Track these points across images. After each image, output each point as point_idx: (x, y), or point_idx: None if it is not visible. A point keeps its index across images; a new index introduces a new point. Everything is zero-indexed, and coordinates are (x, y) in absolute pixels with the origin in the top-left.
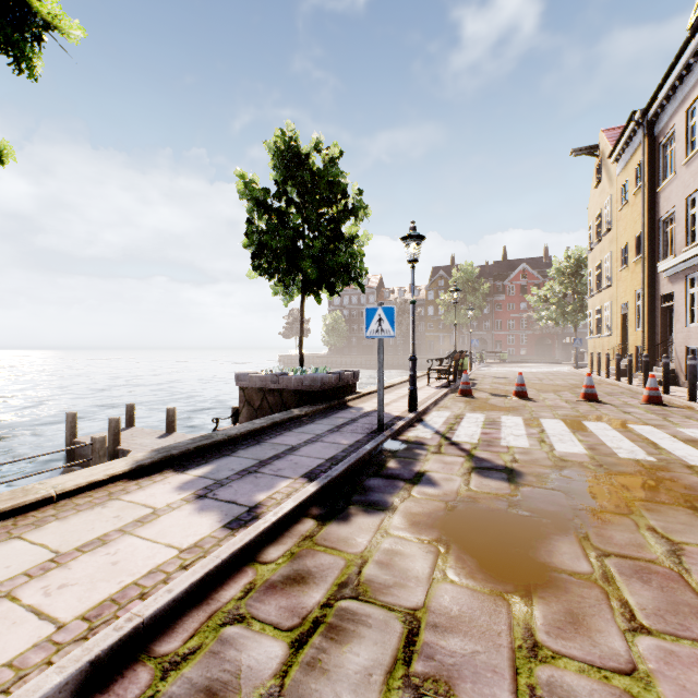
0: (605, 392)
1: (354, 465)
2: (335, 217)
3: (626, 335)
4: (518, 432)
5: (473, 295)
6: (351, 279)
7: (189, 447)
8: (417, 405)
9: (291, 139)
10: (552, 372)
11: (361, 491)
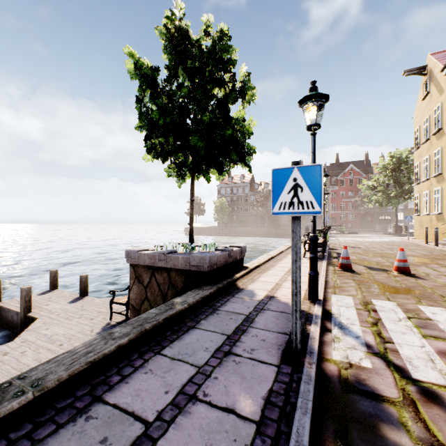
0: None
1: None
2: (223, 100)
3: None
4: None
5: None
6: (239, 158)
7: None
8: (318, 292)
9: (181, 21)
10: (389, 242)
11: None
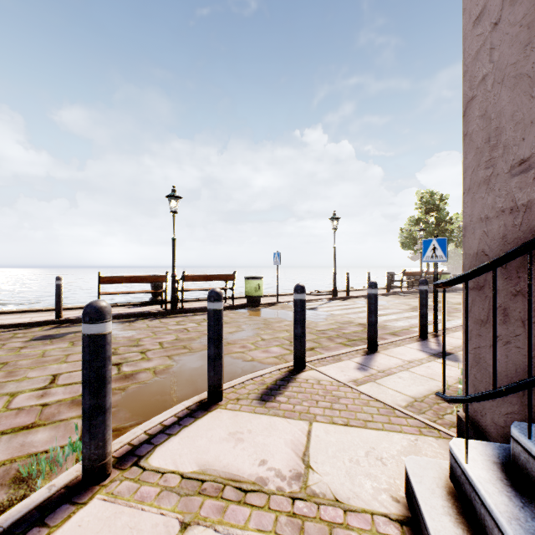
0: None
1: None
2: None
3: None
4: None
5: None
6: None
7: None
8: None
9: None
10: None
11: None
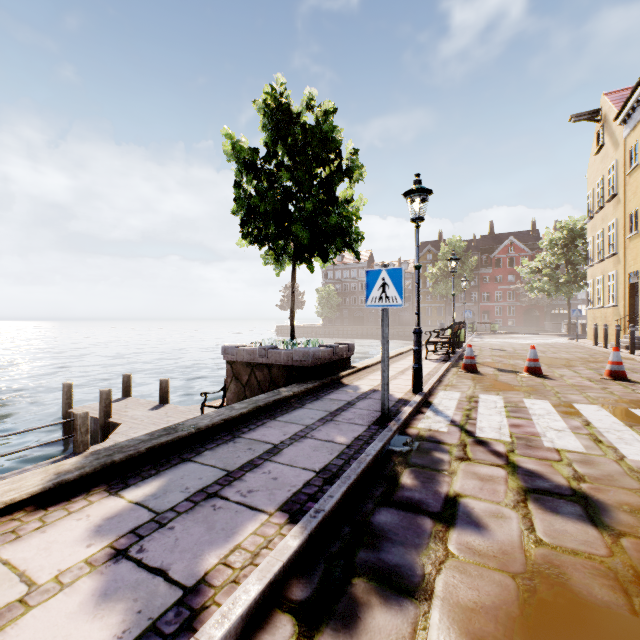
0: (626, 367)
1: (356, 482)
2: (328, 179)
3: (635, 305)
4: (557, 424)
5: (461, 267)
6: (346, 245)
7: (139, 448)
8: (422, 384)
9: (281, 96)
10: (550, 344)
11: (369, 538)
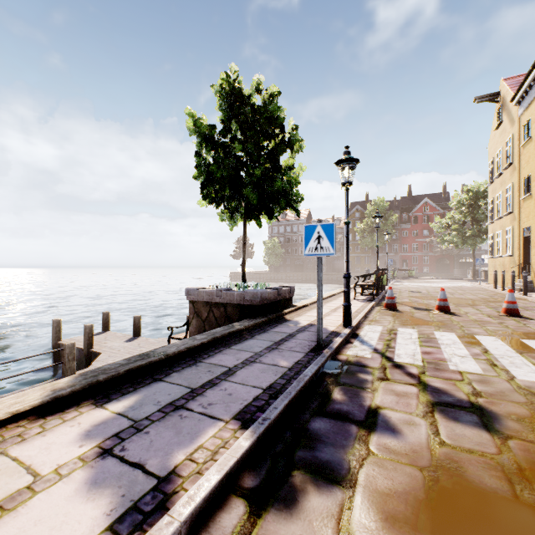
0: (520, 306)
1: (296, 397)
2: (273, 150)
3: (528, 255)
4: (460, 352)
5: (384, 224)
6: (288, 205)
7: (119, 370)
8: (351, 320)
9: (235, 81)
10: (458, 287)
11: (306, 441)
